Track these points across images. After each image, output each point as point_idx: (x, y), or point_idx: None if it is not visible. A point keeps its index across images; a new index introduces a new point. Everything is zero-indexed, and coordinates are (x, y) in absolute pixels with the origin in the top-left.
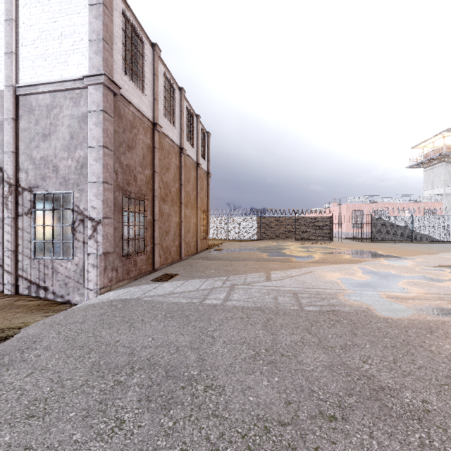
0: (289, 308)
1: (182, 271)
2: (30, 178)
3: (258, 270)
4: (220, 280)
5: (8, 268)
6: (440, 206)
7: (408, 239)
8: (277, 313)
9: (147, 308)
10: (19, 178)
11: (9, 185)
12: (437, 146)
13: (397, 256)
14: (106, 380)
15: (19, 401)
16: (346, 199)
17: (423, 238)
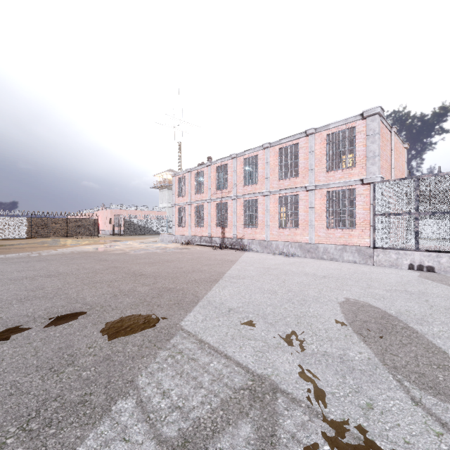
0: (70, 253)
1: None
2: None
3: (48, 249)
4: (28, 253)
5: None
6: (165, 214)
7: (145, 233)
8: (66, 254)
9: (4, 259)
10: None
11: None
12: (164, 179)
13: (127, 240)
14: (22, 262)
15: (3, 265)
16: (110, 205)
17: (153, 232)
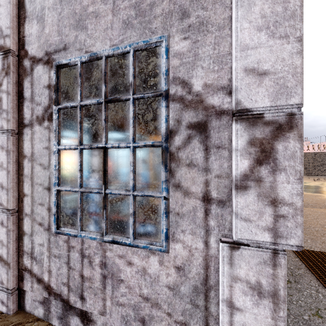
0: None
1: (308, 240)
2: (48, 31)
3: None
4: None
5: (1, 251)
6: None
7: None
8: None
9: None
10: (24, 37)
11: (3, 54)
12: None
13: None
14: None
15: None
16: None
17: None
